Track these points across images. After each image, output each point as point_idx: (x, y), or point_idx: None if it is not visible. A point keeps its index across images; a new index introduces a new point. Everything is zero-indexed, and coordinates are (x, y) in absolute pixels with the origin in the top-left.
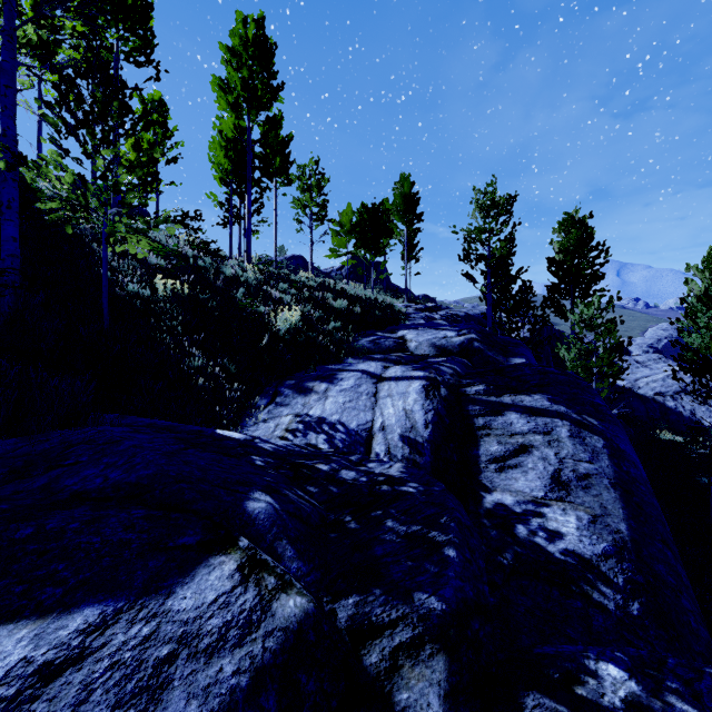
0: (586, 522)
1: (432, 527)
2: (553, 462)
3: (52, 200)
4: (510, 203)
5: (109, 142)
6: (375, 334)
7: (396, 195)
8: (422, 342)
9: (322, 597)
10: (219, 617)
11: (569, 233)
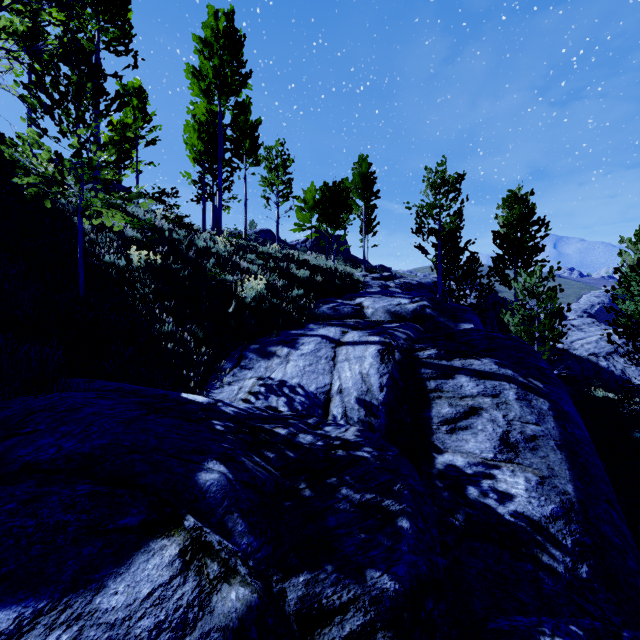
0: (535, 483)
1: (385, 496)
2: (501, 424)
3: (27, 175)
4: (458, 181)
5: (84, 122)
6: (335, 301)
7: (355, 174)
8: (378, 308)
9: (271, 576)
10: (151, 617)
11: (512, 208)
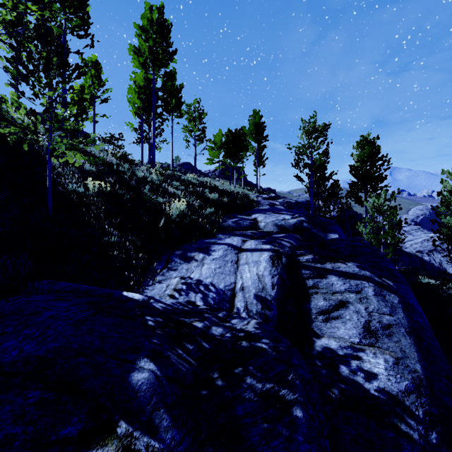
0: (392, 363)
1: (281, 385)
2: (364, 315)
3: (7, 127)
4: (325, 129)
5: (51, 86)
6: (237, 216)
7: (250, 123)
8: (268, 222)
9: None
10: None
11: (363, 149)
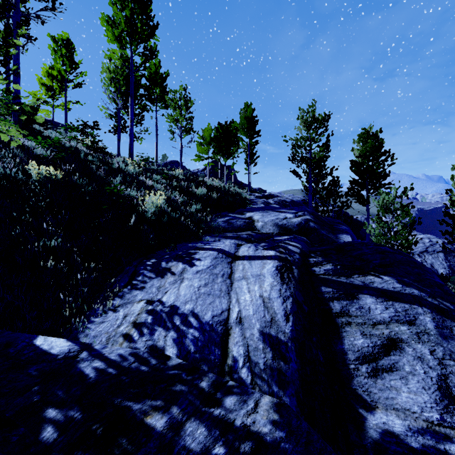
0: None
1: None
2: (433, 364)
3: None
4: (325, 120)
5: None
6: (228, 215)
7: (242, 117)
8: (267, 222)
9: None
10: None
11: (366, 142)
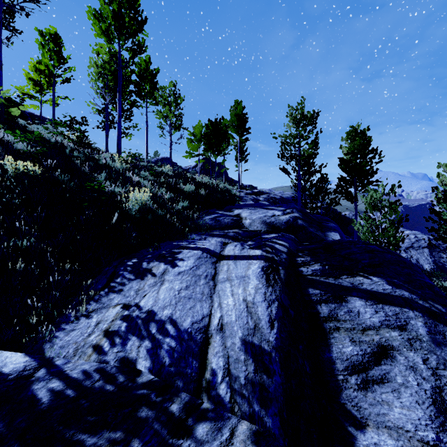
0: None
1: None
2: (426, 374)
3: None
4: (313, 117)
5: None
6: (216, 212)
7: (232, 114)
8: (255, 219)
9: None
10: None
11: (354, 140)
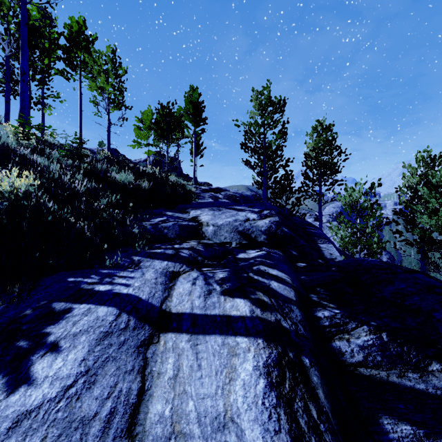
0: None
1: None
2: None
3: None
4: (280, 105)
5: None
6: (163, 213)
7: (187, 100)
8: (221, 225)
9: None
10: None
11: (320, 135)
